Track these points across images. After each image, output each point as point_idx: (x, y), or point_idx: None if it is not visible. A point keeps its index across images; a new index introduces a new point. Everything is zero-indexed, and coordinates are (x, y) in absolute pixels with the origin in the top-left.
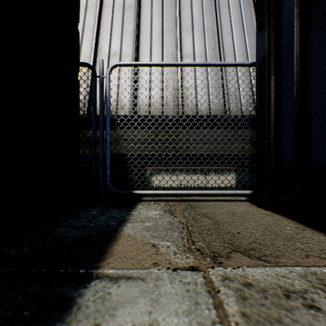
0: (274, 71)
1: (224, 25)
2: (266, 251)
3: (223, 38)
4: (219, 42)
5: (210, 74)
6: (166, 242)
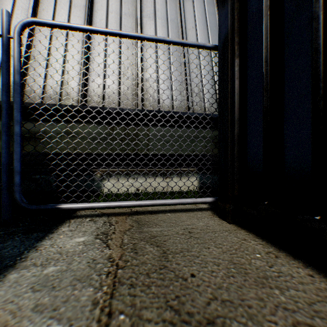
0: (239, 52)
1: (188, 19)
2: (233, 323)
3: (187, 32)
4: (182, 34)
5: (173, 68)
6: (55, 323)
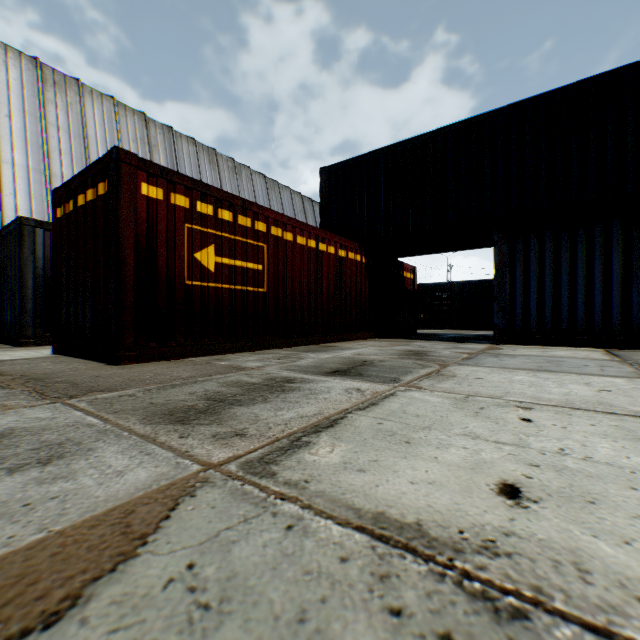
0: None
1: (7, 183)
2: None
3: (5, 197)
4: None
5: None
6: None
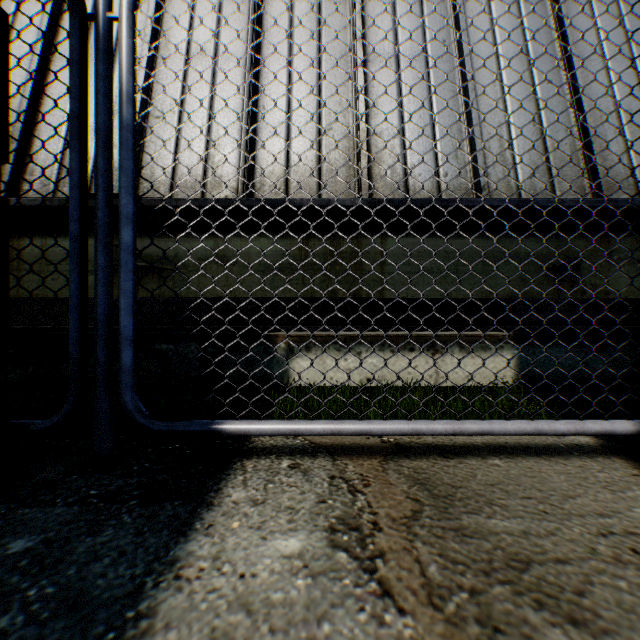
0: None
1: None
2: None
3: (467, 16)
4: (458, 24)
5: (436, 101)
6: None
